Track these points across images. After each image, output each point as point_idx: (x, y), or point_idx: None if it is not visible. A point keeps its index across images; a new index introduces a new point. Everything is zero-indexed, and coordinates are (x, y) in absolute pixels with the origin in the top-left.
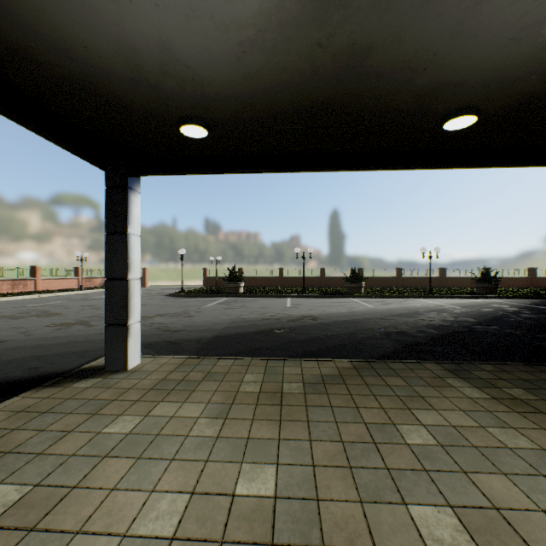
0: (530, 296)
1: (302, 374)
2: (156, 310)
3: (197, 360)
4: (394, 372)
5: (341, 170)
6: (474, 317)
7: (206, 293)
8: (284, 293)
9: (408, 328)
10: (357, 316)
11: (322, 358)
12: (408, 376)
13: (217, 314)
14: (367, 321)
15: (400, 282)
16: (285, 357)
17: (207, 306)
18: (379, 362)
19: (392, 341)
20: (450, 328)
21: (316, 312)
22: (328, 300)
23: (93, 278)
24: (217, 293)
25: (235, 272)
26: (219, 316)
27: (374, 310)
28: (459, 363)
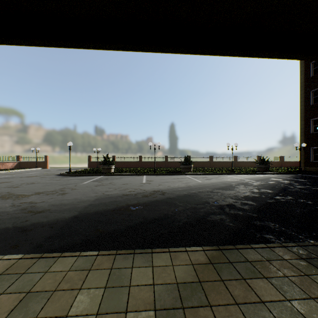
0: (288, 172)
1: (153, 286)
2: (39, 188)
3: (29, 262)
4: (255, 268)
5: (194, 51)
6: (270, 189)
7: (87, 173)
8: (142, 172)
9: (233, 200)
10: (193, 190)
11: (175, 248)
12: (273, 276)
13: (88, 191)
14: (201, 194)
15: (212, 164)
16: (135, 249)
17: (83, 184)
18: (231, 249)
19: (229, 216)
20: (262, 199)
21: (163, 187)
22: (171, 177)
23: (5, 162)
24: (95, 173)
25: (108, 158)
26: (88, 193)
27: (203, 185)
28: (304, 246)
